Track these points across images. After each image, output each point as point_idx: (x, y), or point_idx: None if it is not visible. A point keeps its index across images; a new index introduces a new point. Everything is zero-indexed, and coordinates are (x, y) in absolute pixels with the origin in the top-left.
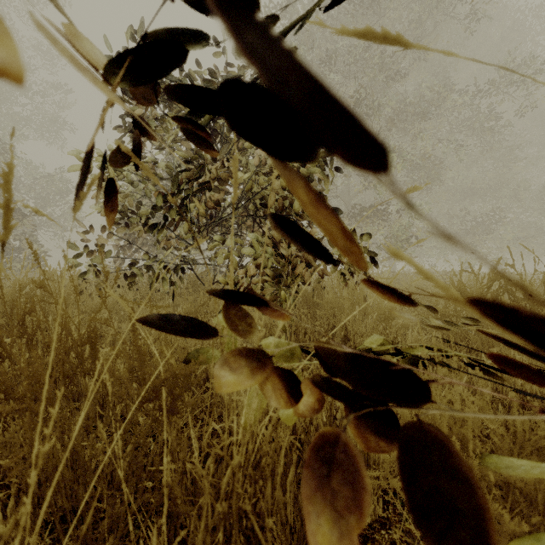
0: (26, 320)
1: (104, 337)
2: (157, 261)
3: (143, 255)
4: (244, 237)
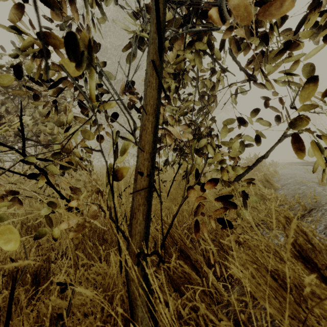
0: None
1: None
2: None
3: None
4: None
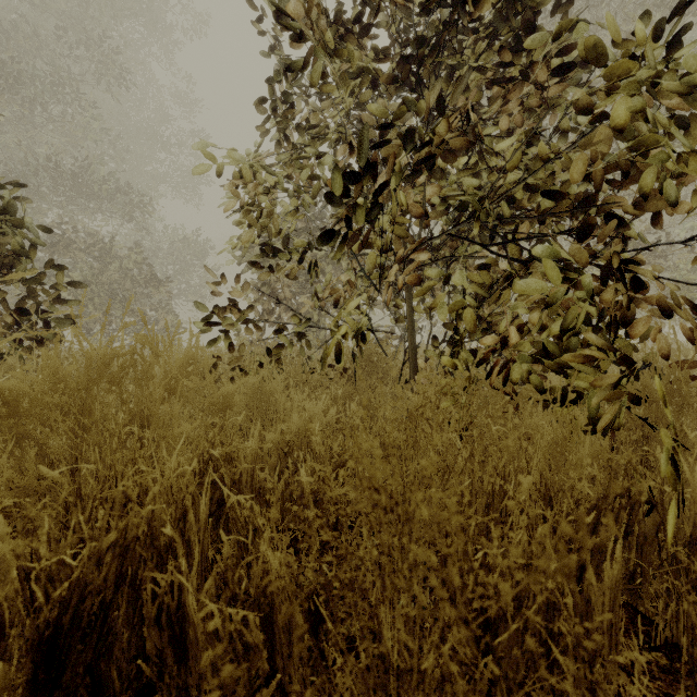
0: (111, 424)
1: (238, 459)
2: (313, 326)
3: (294, 316)
4: (437, 289)
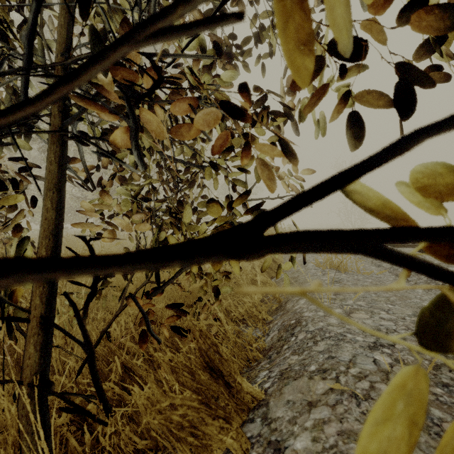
0: None
1: None
2: None
3: None
4: None
